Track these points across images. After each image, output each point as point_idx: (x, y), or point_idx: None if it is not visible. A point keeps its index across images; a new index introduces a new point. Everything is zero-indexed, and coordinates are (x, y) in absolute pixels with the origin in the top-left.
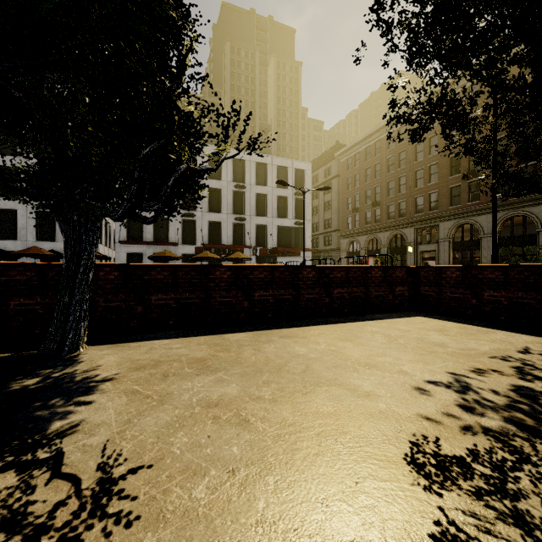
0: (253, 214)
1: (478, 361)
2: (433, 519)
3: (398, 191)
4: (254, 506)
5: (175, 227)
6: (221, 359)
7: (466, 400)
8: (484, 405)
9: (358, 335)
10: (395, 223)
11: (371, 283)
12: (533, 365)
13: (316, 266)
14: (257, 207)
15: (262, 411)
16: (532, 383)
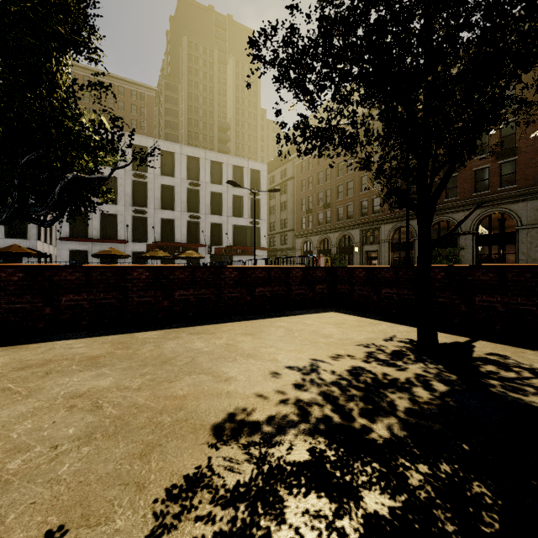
0: (208, 213)
1: (345, 348)
2: (197, 465)
3: (346, 195)
4: (57, 469)
5: (125, 224)
6: (115, 356)
7: (304, 379)
8: (315, 382)
9: (263, 330)
10: (343, 225)
11: (292, 282)
12: (384, 350)
13: (238, 266)
14: (213, 205)
15: (121, 398)
16: (369, 364)
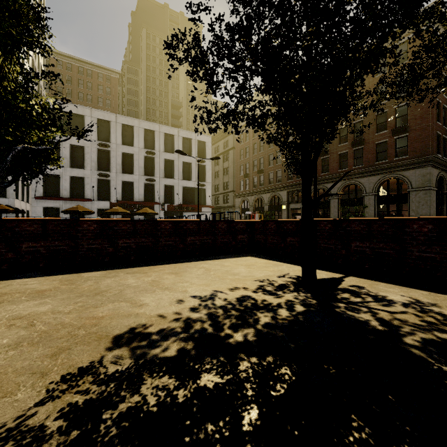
0: (162, 176)
1: (244, 283)
2: (91, 361)
3: (276, 163)
4: None
5: (91, 185)
6: (59, 290)
7: (200, 305)
8: (207, 306)
9: (187, 270)
10: (273, 187)
11: (218, 232)
12: (274, 283)
13: (172, 220)
14: (166, 170)
15: (52, 319)
16: (256, 293)
